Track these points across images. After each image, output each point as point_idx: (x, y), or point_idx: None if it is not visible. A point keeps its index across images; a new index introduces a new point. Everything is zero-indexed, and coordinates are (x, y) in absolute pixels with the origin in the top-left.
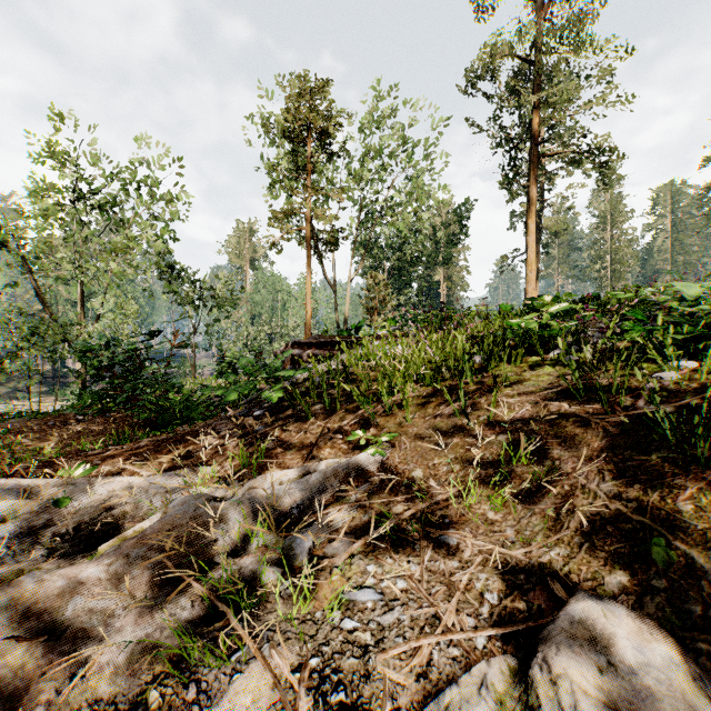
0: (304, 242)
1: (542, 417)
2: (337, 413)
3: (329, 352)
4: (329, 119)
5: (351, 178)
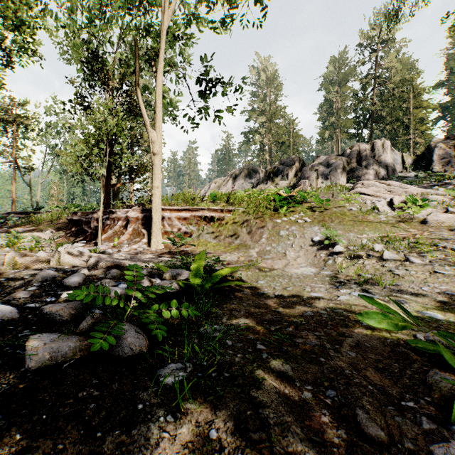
0: (9, 158)
1: (63, 222)
2: (29, 224)
3: (27, 216)
4: (27, 119)
5: (41, 136)
